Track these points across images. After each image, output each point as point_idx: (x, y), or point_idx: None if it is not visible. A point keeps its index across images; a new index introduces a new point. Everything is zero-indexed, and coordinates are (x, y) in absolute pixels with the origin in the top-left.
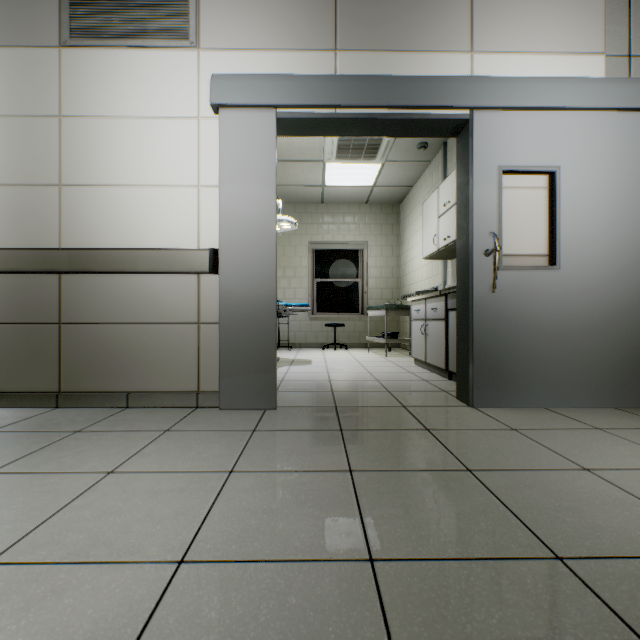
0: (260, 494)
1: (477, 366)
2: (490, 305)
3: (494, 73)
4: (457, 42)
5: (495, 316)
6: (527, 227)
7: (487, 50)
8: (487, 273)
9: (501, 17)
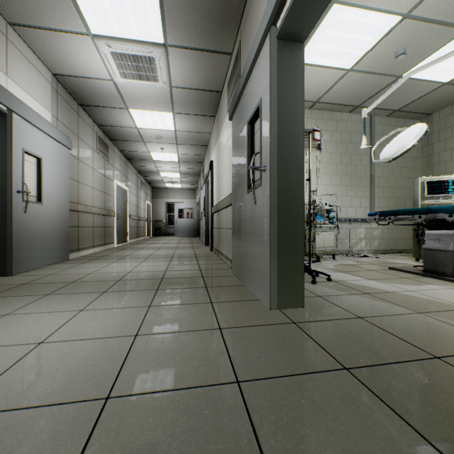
0: (47, 306)
1: (15, 252)
2: (20, 219)
3: (17, 95)
4: (1, 64)
5: (22, 225)
6: (29, 181)
7: (14, 80)
8: (19, 202)
9: (20, 67)
